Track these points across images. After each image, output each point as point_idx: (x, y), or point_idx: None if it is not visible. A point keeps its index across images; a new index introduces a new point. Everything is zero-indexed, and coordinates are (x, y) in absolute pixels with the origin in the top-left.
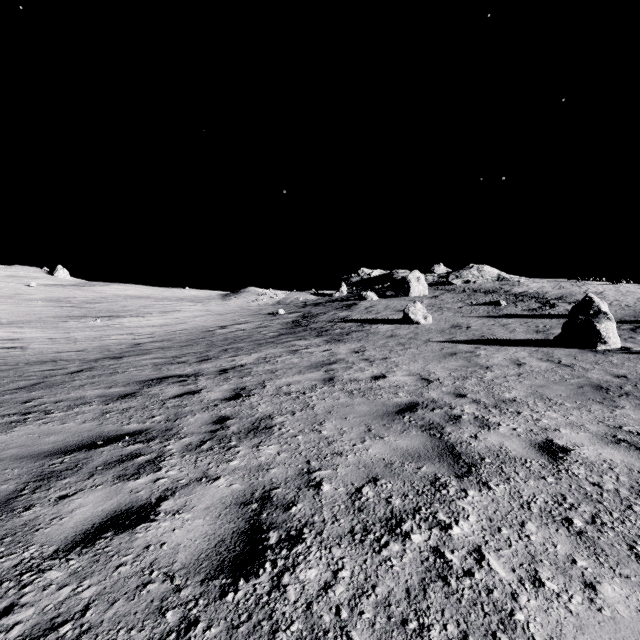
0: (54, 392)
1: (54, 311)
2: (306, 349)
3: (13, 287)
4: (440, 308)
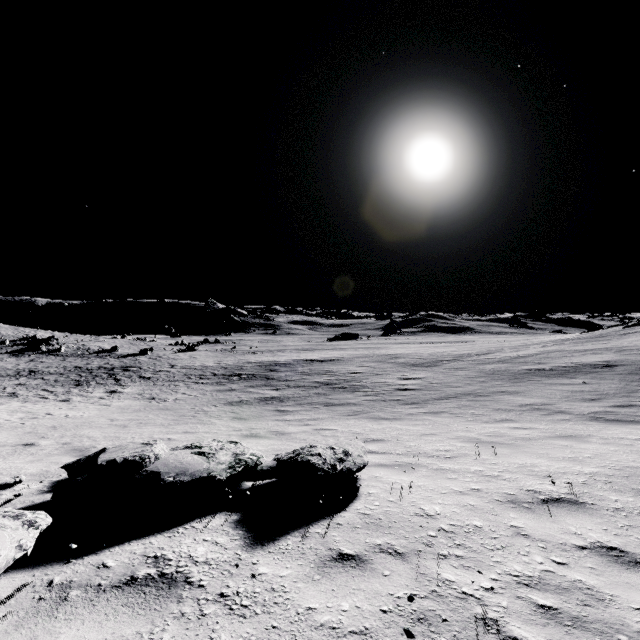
0: None
1: None
2: None
3: None
4: None
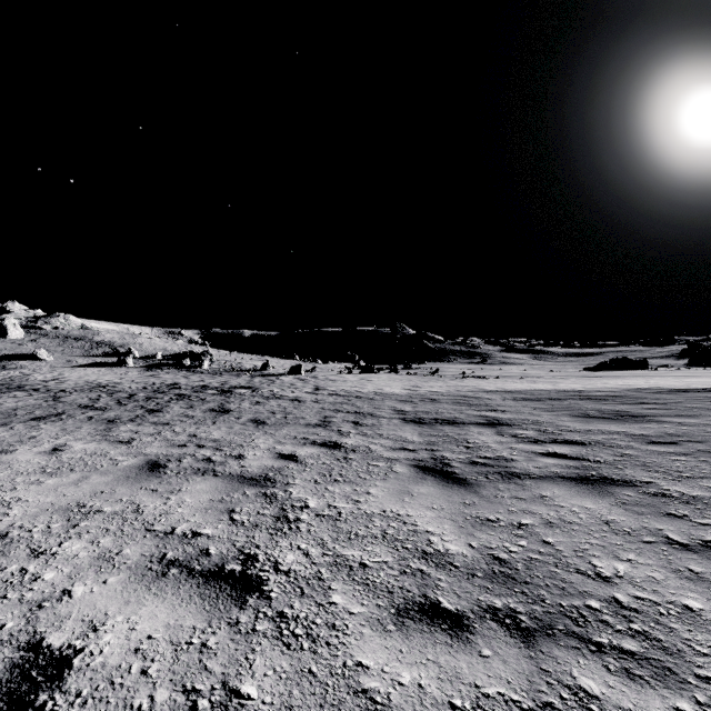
0: None
1: None
2: (2, 372)
3: None
4: (49, 350)
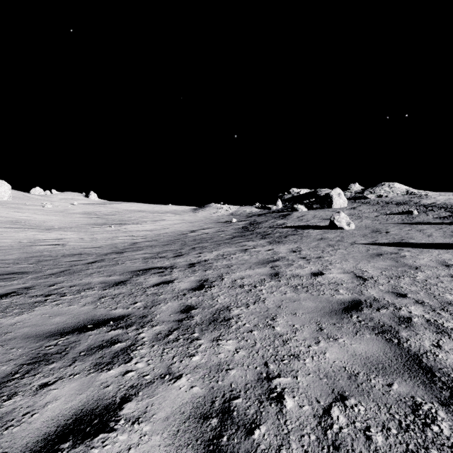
0: (72, 278)
1: (86, 220)
2: (254, 248)
3: (64, 205)
4: (359, 217)
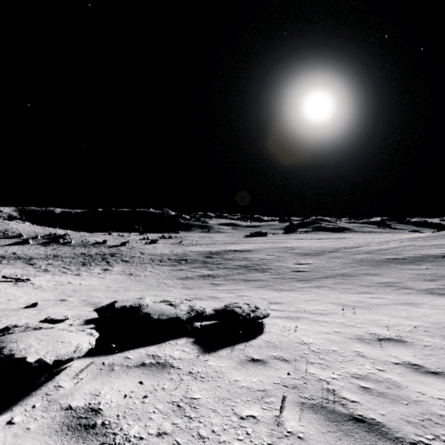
0: None
1: None
2: None
3: None
4: None
